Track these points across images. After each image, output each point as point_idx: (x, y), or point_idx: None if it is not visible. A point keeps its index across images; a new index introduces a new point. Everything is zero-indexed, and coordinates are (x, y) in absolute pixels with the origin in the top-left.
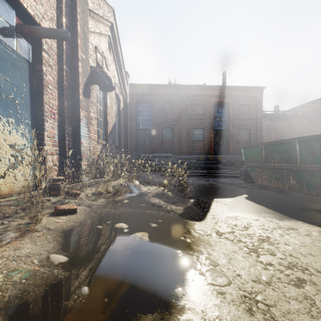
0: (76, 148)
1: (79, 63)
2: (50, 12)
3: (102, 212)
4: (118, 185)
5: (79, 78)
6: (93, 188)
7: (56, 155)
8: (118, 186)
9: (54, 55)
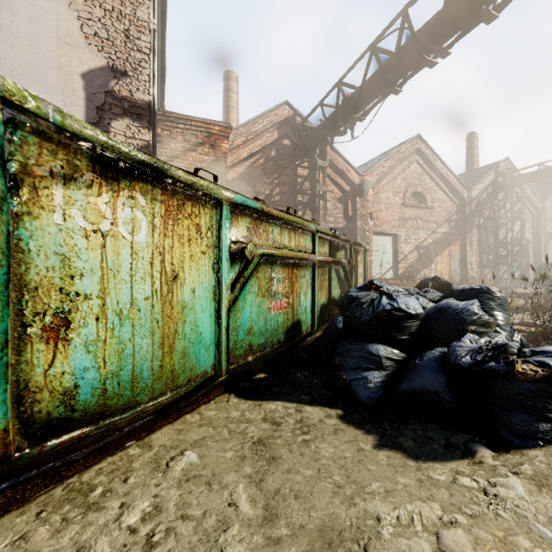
0: None
1: (541, 241)
2: (530, 231)
3: None
4: None
5: (541, 246)
6: None
7: (532, 275)
8: None
9: (531, 244)
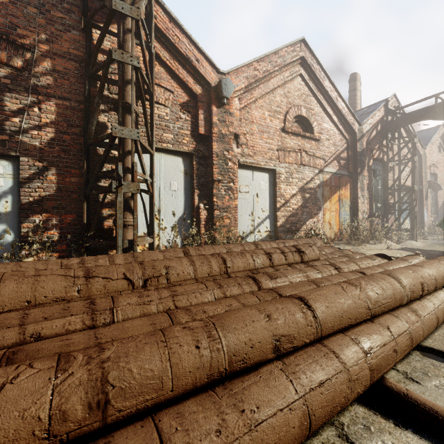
0: (422, 222)
1: (423, 188)
2: None
3: (436, 241)
4: (443, 237)
5: (423, 194)
6: (431, 237)
7: None
8: (443, 237)
9: None
